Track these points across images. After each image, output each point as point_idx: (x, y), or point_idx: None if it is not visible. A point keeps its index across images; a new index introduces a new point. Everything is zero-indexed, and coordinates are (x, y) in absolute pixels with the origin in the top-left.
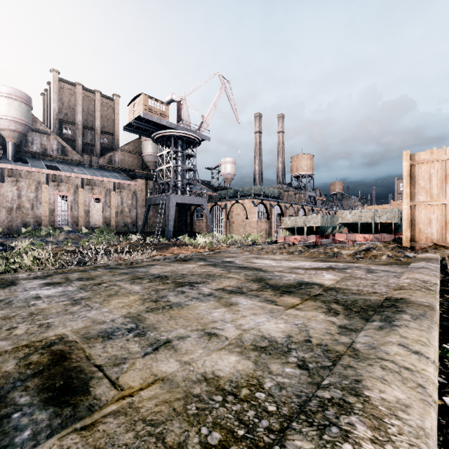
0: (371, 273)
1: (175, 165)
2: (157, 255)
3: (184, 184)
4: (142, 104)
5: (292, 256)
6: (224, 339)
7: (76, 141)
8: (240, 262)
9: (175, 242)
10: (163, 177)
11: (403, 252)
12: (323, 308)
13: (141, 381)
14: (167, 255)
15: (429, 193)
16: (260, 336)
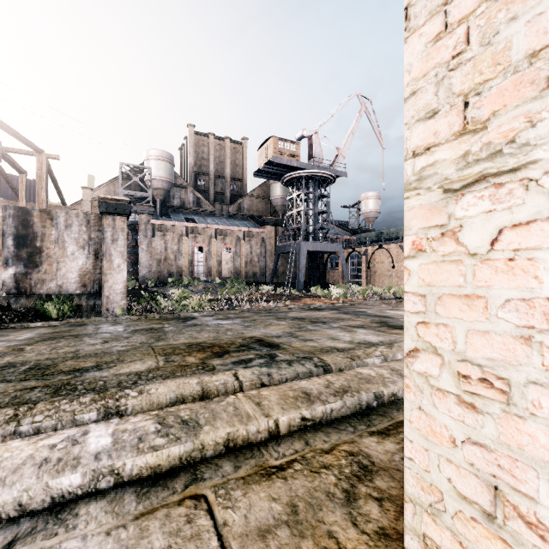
0: None
1: (306, 209)
2: (291, 304)
3: (316, 229)
4: (272, 148)
5: None
6: (342, 340)
7: (209, 191)
8: (371, 312)
9: (306, 294)
10: (293, 222)
11: None
12: None
13: (301, 346)
14: (300, 304)
15: None
16: (364, 341)
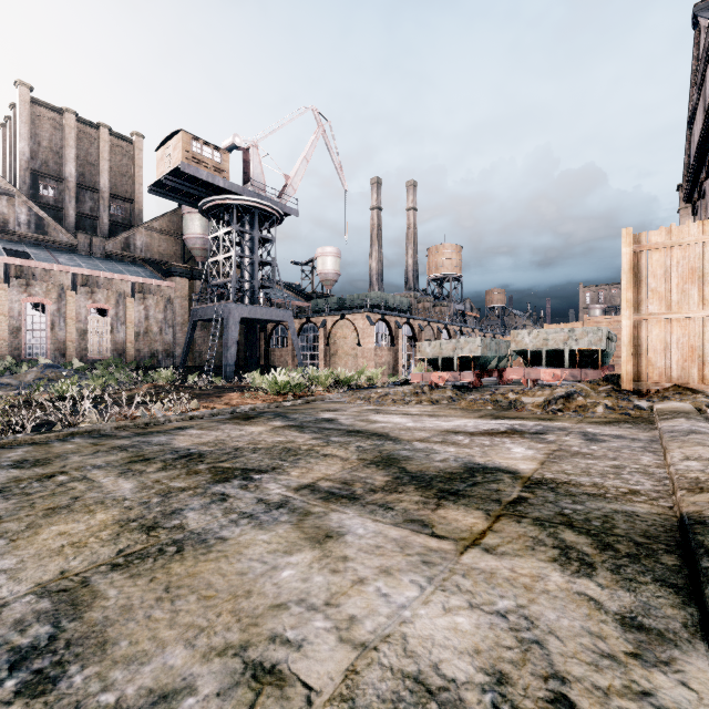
0: (596, 443)
1: (240, 255)
2: (199, 407)
3: (254, 288)
4: (181, 149)
5: (439, 407)
6: (299, 705)
7: (65, 209)
8: (348, 421)
9: (237, 383)
10: (219, 274)
11: (629, 400)
12: (547, 545)
13: None
14: (218, 407)
15: (664, 300)
16: (412, 679)
